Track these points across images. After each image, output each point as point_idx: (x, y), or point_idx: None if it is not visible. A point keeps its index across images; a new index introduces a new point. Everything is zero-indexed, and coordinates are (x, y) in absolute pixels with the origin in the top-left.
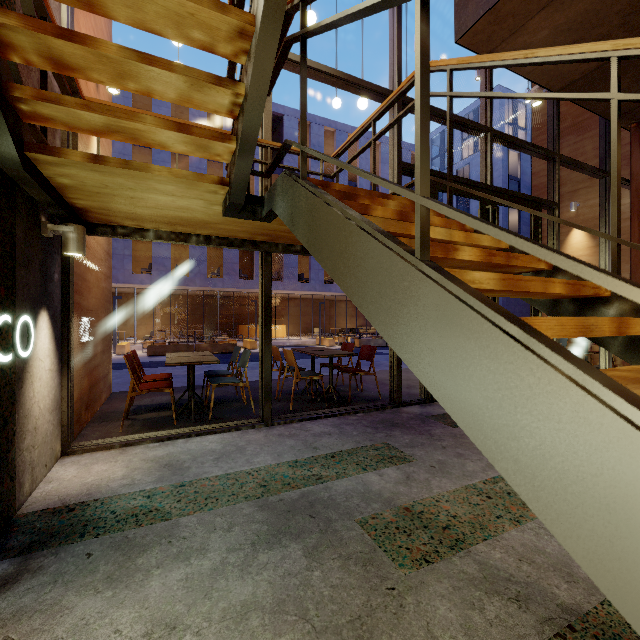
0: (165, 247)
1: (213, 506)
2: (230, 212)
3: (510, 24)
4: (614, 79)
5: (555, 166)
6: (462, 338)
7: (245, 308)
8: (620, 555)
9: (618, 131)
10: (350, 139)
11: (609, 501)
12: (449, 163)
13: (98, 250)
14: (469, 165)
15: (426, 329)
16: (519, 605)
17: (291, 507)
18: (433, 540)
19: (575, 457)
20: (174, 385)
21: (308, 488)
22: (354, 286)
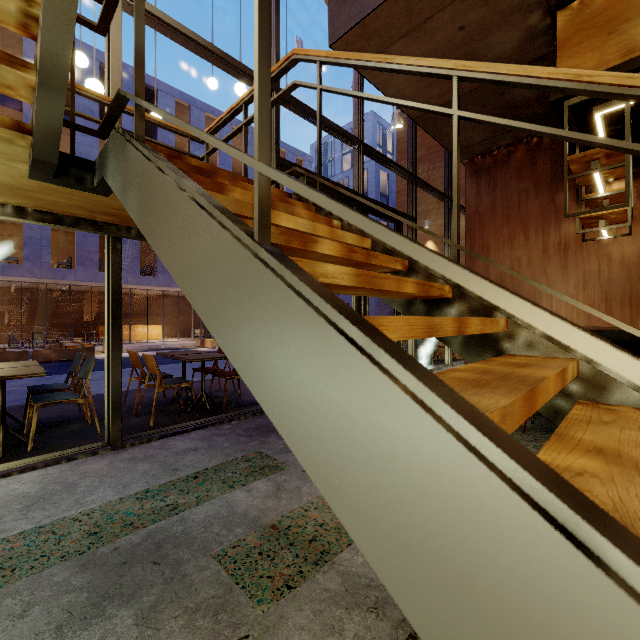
0: None
1: (3, 582)
2: (39, 173)
3: (377, 43)
4: (455, 97)
5: (413, 186)
6: (299, 343)
7: None
8: (464, 626)
9: (458, 145)
10: (221, 119)
11: (452, 555)
12: (319, 158)
13: None
14: (348, 178)
15: (262, 331)
16: (377, 613)
17: (129, 556)
18: (298, 559)
19: (417, 498)
20: None
21: (157, 524)
22: (187, 276)
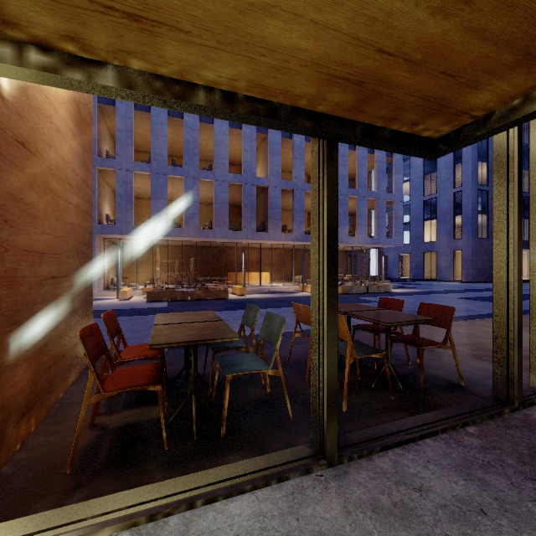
0: (163, 201)
1: None
2: None
3: None
4: None
5: None
6: None
7: (232, 257)
8: None
9: None
10: None
11: None
12: None
13: (60, 167)
14: None
15: None
16: None
17: None
18: None
19: None
20: None
21: None
22: None
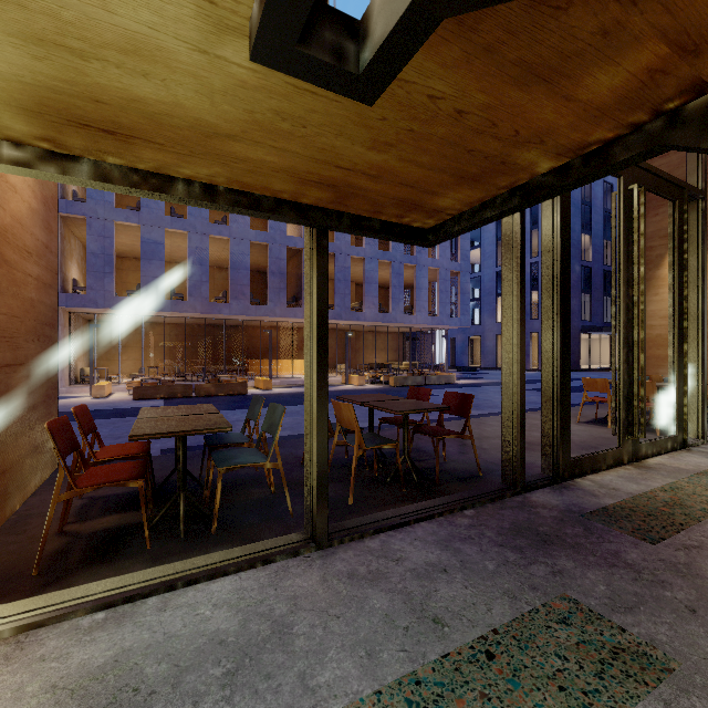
0: (157, 264)
1: None
2: (275, 30)
3: None
4: None
5: None
6: None
7: (256, 340)
8: None
9: None
10: None
11: None
12: None
13: (17, 233)
14: None
15: None
16: None
17: None
18: None
19: None
20: (163, 444)
21: None
22: None
